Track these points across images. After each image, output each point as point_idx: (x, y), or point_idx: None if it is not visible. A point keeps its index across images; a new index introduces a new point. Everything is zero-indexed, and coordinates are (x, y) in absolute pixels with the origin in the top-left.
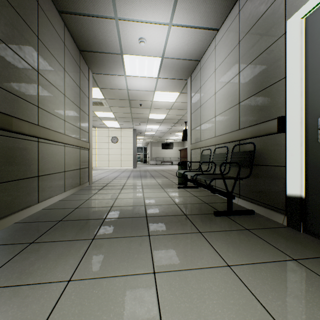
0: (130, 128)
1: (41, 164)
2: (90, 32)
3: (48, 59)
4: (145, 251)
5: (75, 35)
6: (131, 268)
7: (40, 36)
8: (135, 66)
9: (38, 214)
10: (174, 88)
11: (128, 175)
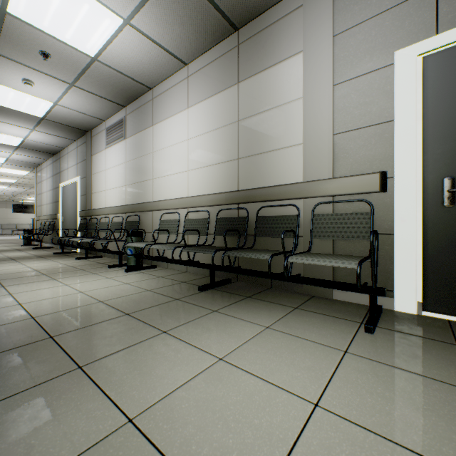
0: None
1: None
2: None
3: None
4: None
5: None
6: None
7: None
8: None
9: None
10: (23, 169)
11: None
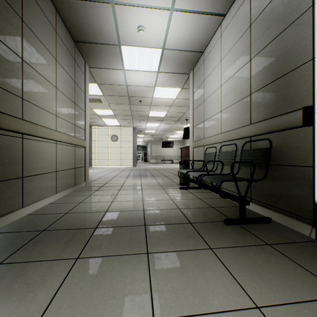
0: (130, 126)
1: (27, 164)
2: (84, 19)
3: (35, 46)
4: (141, 280)
5: (68, 23)
6: (121, 310)
7: (25, 18)
8: (134, 59)
9: (20, 221)
10: (175, 83)
11: (128, 174)
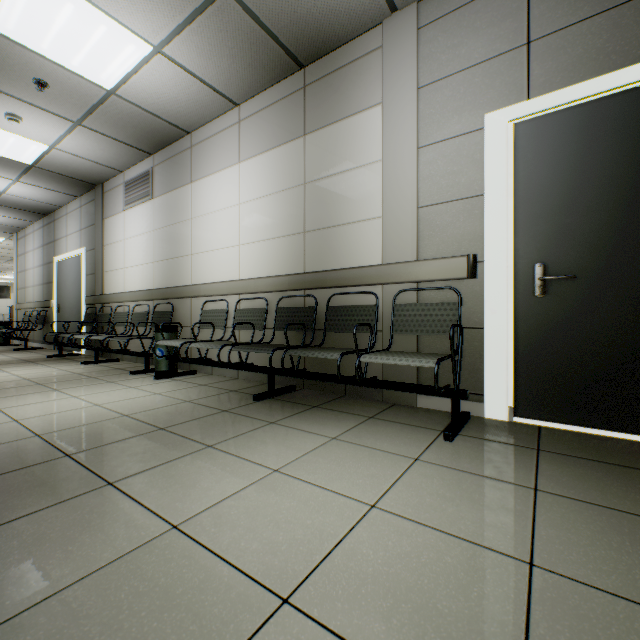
0: None
1: None
2: None
3: None
4: None
5: None
6: None
7: None
8: None
9: None
10: None
11: None
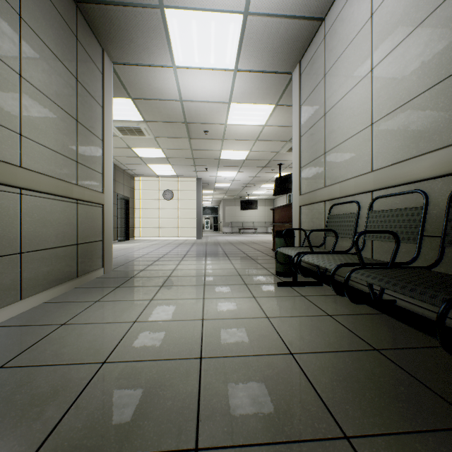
0: (192, 177)
1: None
2: None
3: None
4: None
5: None
6: None
7: None
8: (191, 42)
9: None
10: (265, 94)
11: (185, 252)
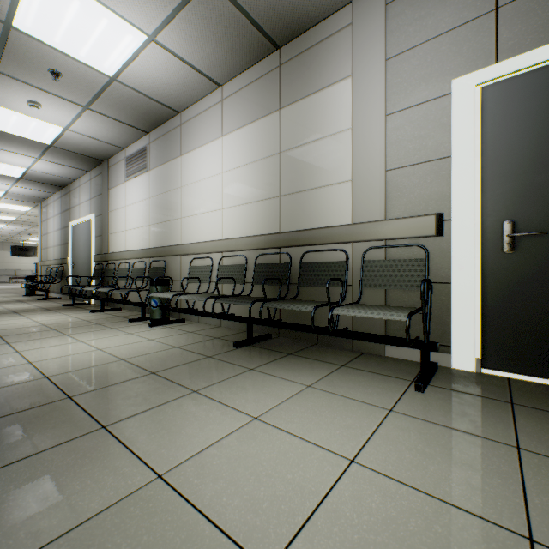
0: None
1: None
2: None
3: None
4: None
5: None
6: None
7: None
8: None
9: None
10: (24, 204)
11: None
